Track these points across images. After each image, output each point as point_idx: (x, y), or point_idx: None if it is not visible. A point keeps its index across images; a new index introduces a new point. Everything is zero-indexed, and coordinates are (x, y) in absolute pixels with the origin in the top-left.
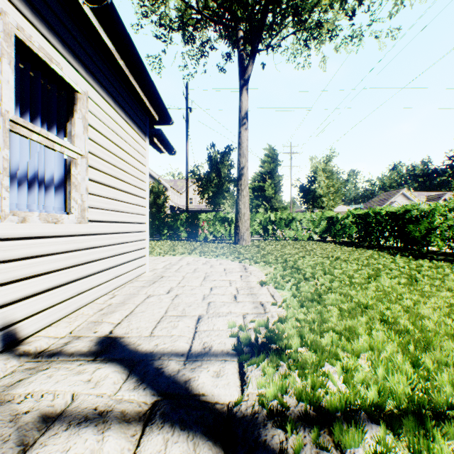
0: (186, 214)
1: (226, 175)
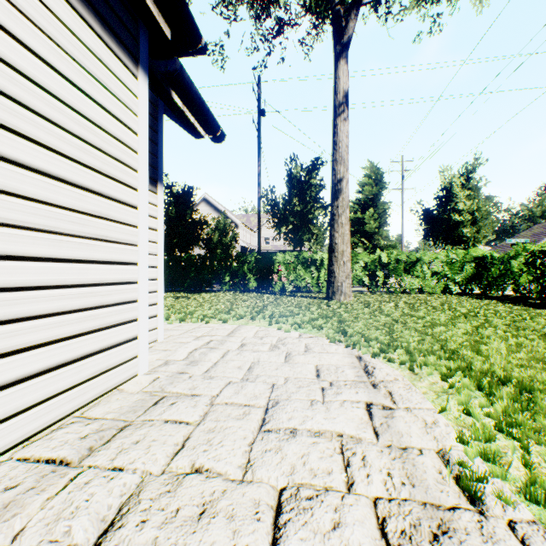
0: (255, 255)
1: (313, 199)
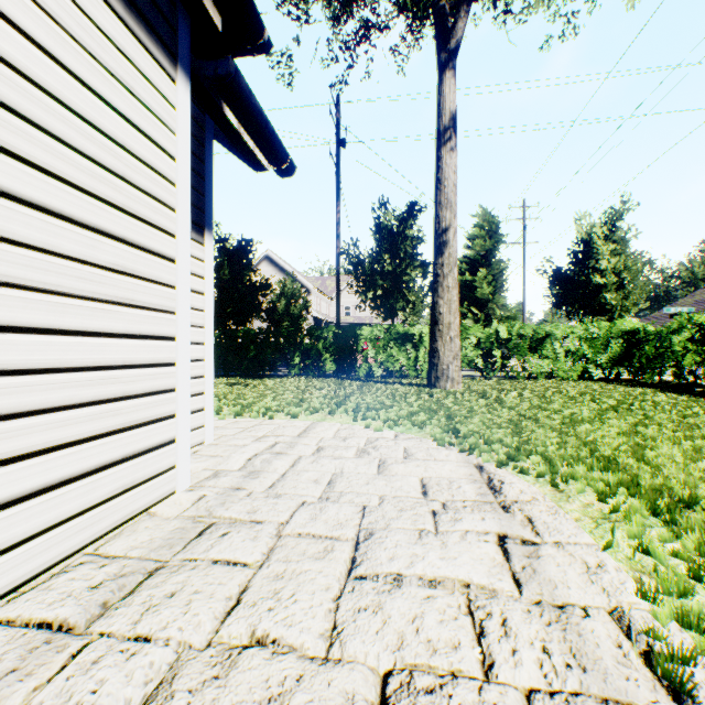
0: (333, 328)
1: (408, 256)
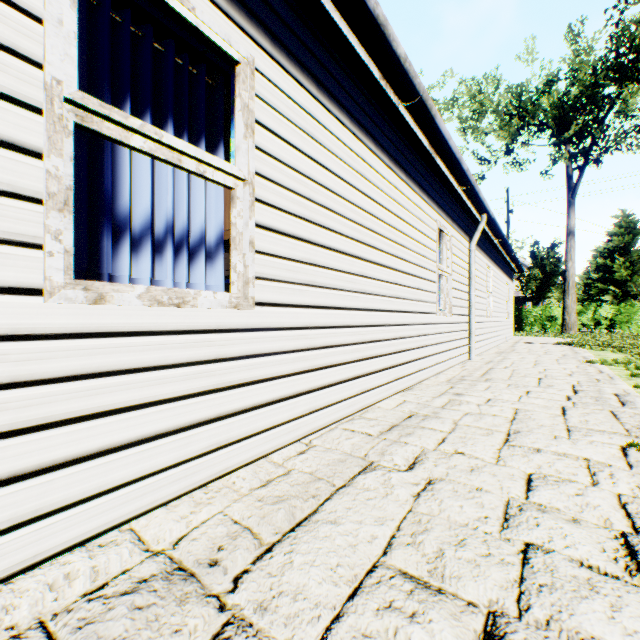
0: None
1: (551, 270)
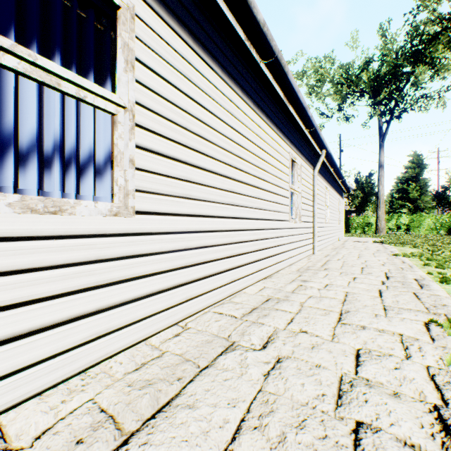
0: None
1: (369, 191)
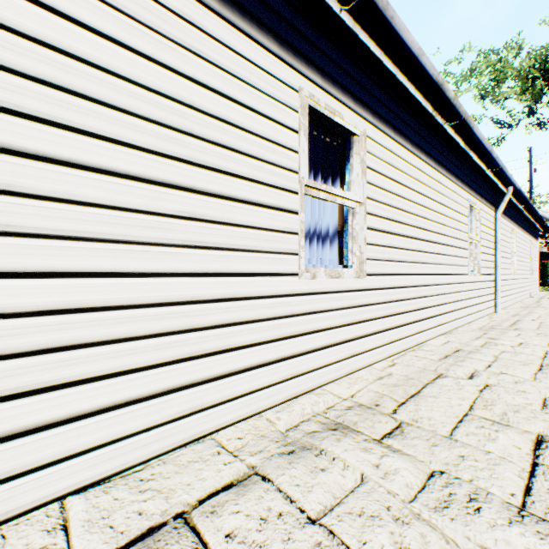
0: None
1: None
